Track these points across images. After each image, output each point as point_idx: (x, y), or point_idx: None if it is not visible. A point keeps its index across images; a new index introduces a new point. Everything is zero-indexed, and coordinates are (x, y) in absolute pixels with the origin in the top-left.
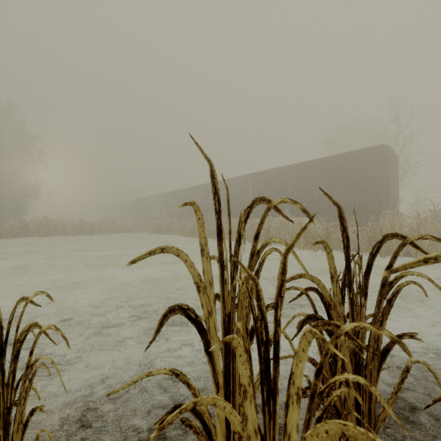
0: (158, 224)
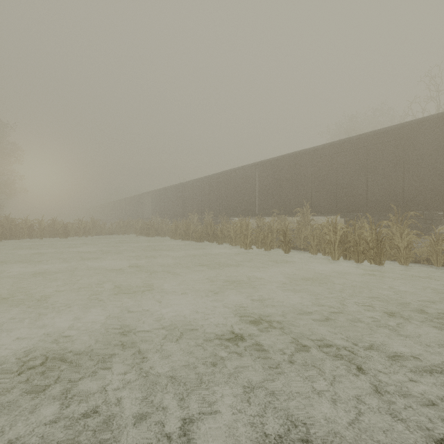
0: (147, 224)
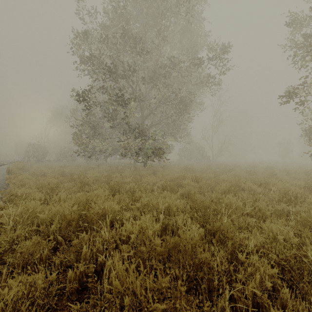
0: None
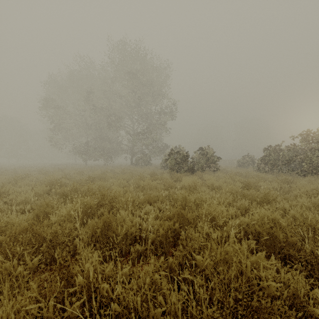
0: None
